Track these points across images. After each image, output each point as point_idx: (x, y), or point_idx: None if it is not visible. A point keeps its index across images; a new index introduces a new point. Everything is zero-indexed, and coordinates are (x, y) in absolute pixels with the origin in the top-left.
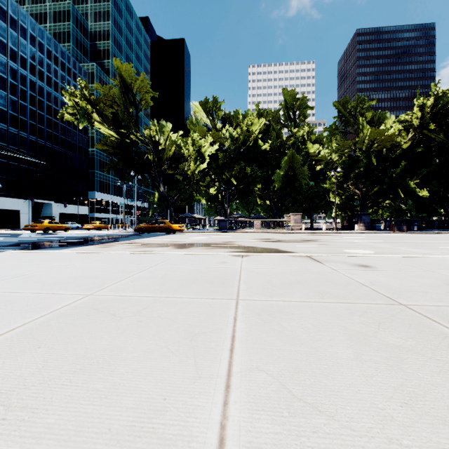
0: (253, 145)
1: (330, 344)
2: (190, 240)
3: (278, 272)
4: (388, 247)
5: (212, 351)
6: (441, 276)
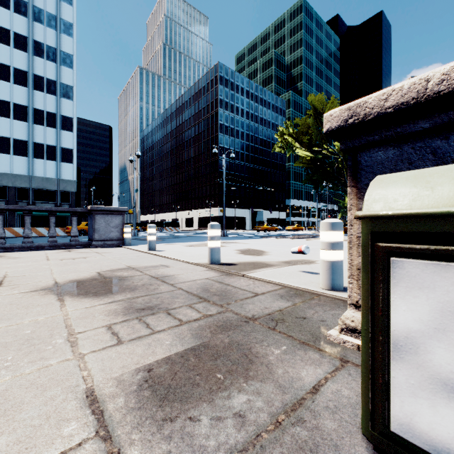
0: None
1: None
2: None
3: None
4: None
5: None
6: None
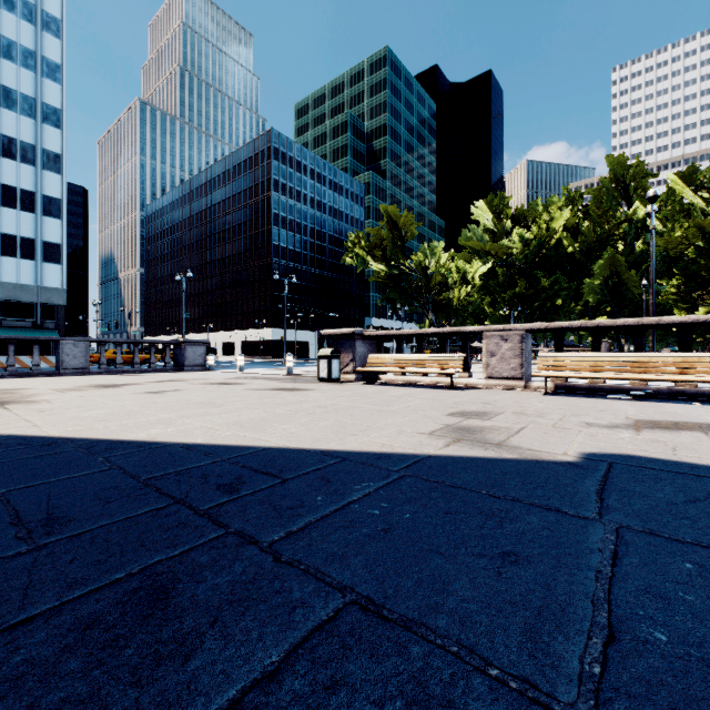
0: (557, 246)
1: None
2: None
3: None
4: None
5: None
6: None
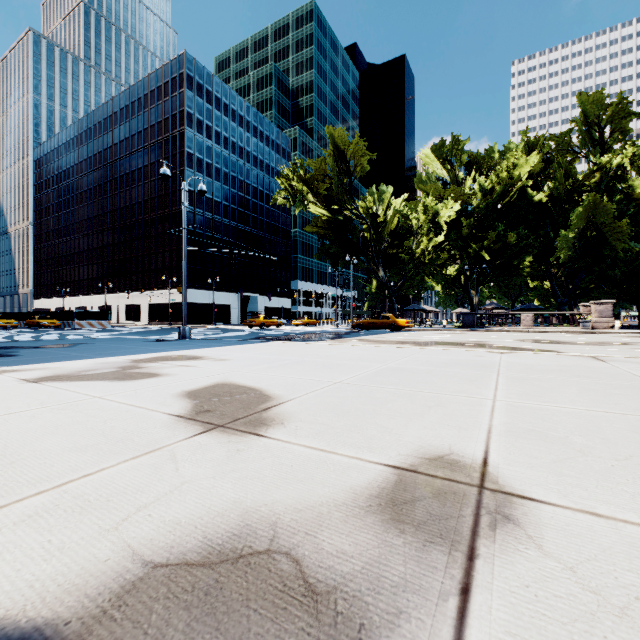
0: (519, 196)
1: (564, 389)
2: (427, 339)
3: (542, 364)
4: None
5: (484, 384)
6: None
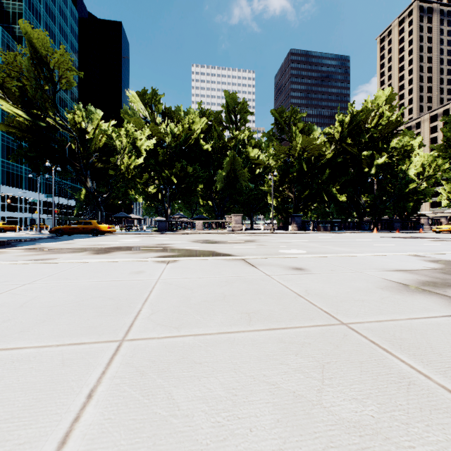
0: (195, 144)
1: (249, 447)
2: (117, 244)
3: (204, 283)
4: (317, 246)
5: None
6: (370, 278)
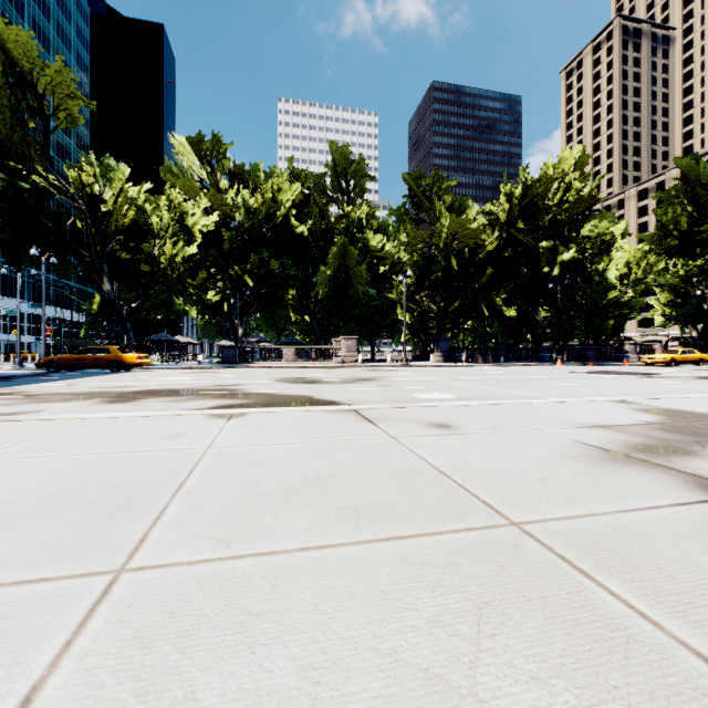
0: (283, 224)
1: None
2: (151, 385)
3: (285, 453)
4: (473, 387)
5: None
6: (554, 439)
